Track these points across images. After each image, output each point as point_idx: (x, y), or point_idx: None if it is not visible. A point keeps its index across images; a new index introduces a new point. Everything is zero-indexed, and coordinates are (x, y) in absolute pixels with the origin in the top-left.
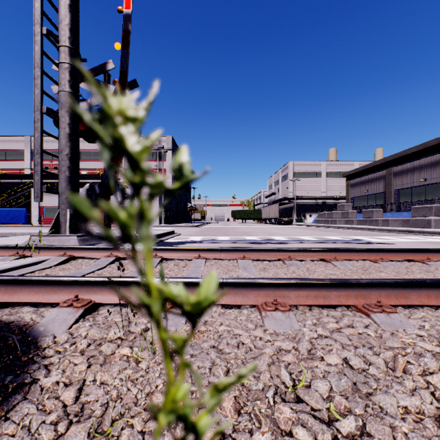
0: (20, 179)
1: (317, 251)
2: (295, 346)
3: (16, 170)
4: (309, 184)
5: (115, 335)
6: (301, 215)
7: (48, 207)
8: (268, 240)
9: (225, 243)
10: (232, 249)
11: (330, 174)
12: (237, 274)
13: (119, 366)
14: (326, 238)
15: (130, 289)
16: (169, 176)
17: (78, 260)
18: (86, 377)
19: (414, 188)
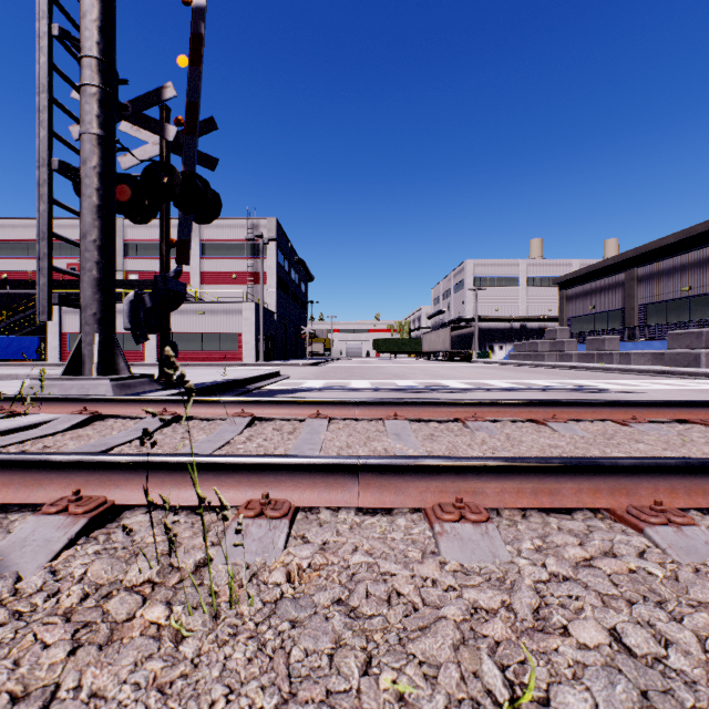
0: (30, 287)
1: (523, 406)
2: (507, 600)
3: (23, 274)
4: (499, 296)
5: (141, 575)
6: (486, 347)
7: (75, 333)
8: (434, 386)
9: (363, 391)
10: (374, 401)
11: (533, 280)
12: (384, 446)
13: (138, 650)
14: (529, 384)
15: (183, 478)
16: (272, 283)
17: (108, 420)
18: (63, 679)
19: (671, 302)
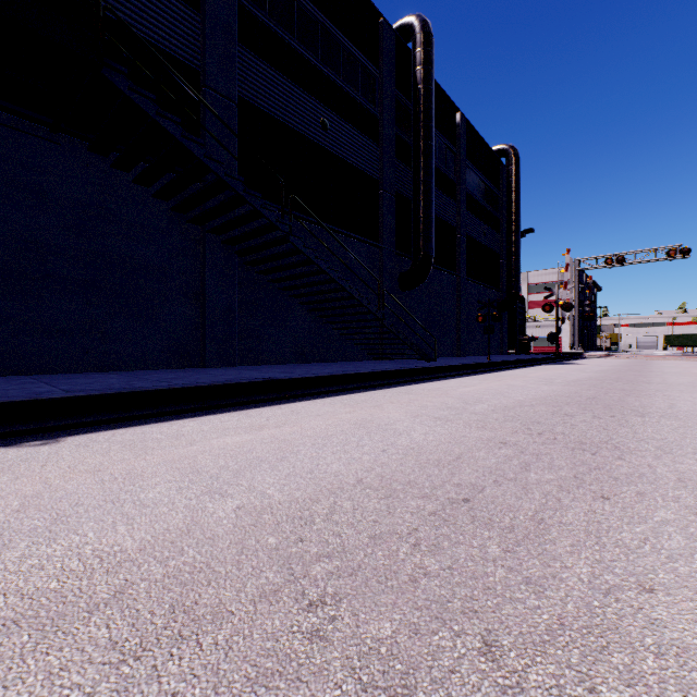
0: None
1: None
2: None
3: None
4: None
5: None
6: None
7: None
8: None
9: None
10: None
11: None
12: None
13: None
14: None
15: None
16: None
17: None
18: None
19: None
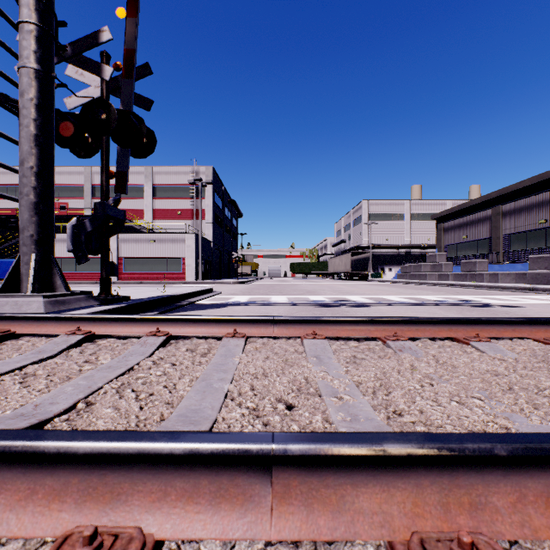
0: None
1: (442, 324)
2: None
3: (12, 211)
4: (389, 229)
5: None
6: (378, 268)
7: None
8: (342, 301)
9: (282, 305)
10: (292, 319)
11: (415, 216)
12: (305, 375)
13: None
14: (422, 299)
15: None
16: (209, 218)
17: (22, 339)
18: None
19: (530, 232)
